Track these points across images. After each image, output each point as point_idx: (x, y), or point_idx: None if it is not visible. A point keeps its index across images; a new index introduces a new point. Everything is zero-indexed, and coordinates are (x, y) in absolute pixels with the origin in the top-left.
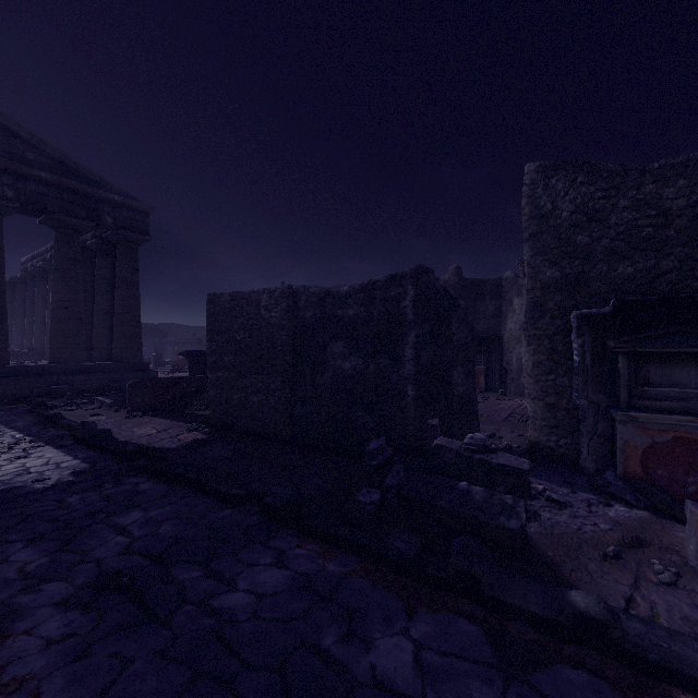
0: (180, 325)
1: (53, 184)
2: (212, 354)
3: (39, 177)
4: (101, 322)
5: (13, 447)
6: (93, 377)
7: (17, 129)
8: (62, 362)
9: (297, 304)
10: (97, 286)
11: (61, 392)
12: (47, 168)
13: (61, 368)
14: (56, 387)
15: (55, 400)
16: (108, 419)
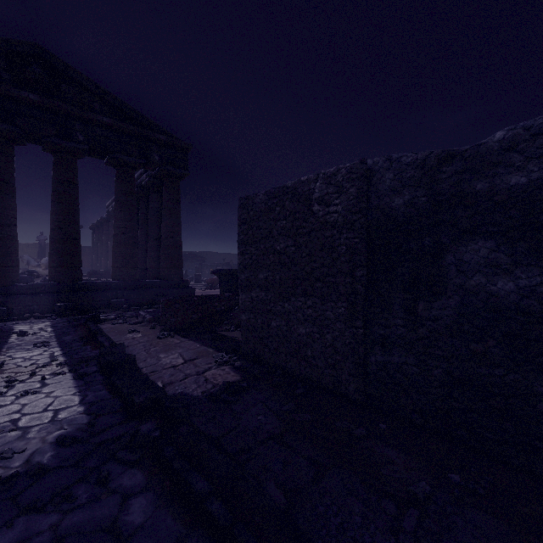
0: (214, 252)
1: (114, 129)
2: (244, 270)
3: (102, 122)
4: (153, 246)
5: (37, 372)
6: (143, 293)
7: (86, 83)
8: (121, 279)
9: (374, 188)
10: (150, 217)
11: (119, 304)
12: (108, 115)
13: (120, 284)
14: (114, 301)
15: (113, 312)
16: (142, 337)
